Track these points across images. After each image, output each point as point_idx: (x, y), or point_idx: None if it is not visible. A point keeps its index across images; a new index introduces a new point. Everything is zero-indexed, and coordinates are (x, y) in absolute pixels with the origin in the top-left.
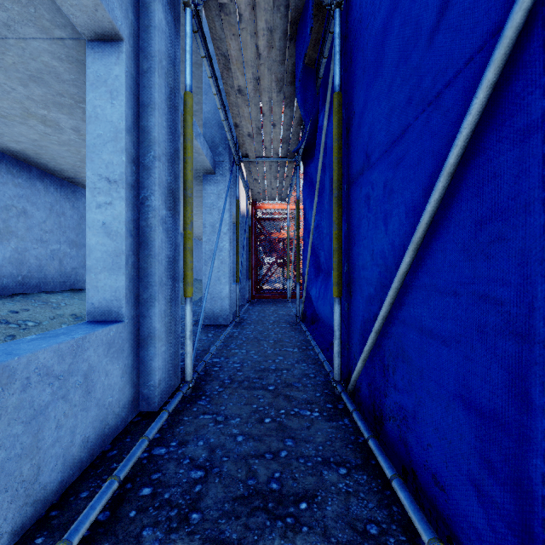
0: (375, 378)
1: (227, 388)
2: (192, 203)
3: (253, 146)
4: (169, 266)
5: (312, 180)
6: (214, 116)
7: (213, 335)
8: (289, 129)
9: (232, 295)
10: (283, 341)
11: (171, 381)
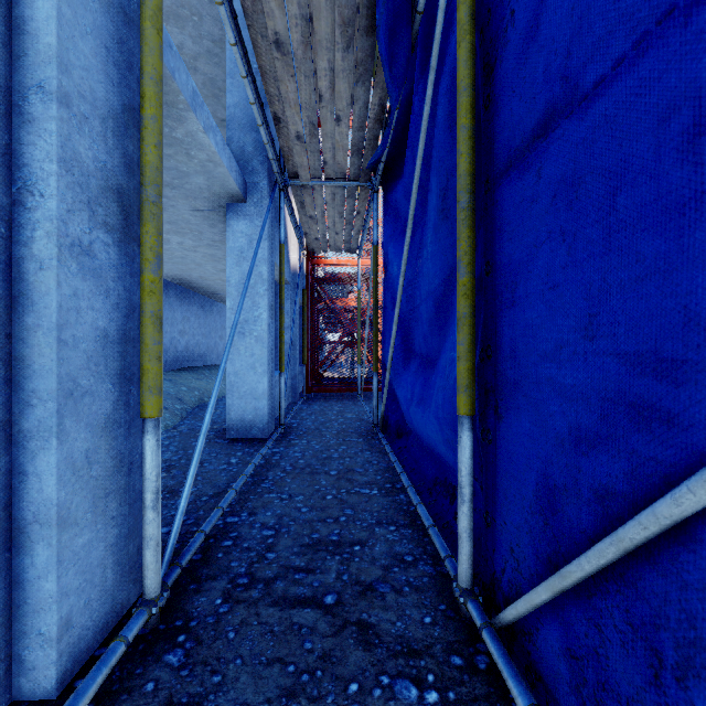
0: (603, 659)
1: (239, 604)
2: (161, 218)
3: (305, 159)
4: (107, 353)
5: (397, 212)
6: (244, 111)
7: (238, 461)
8: (363, 127)
9: (273, 391)
10: (354, 471)
11: (114, 598)
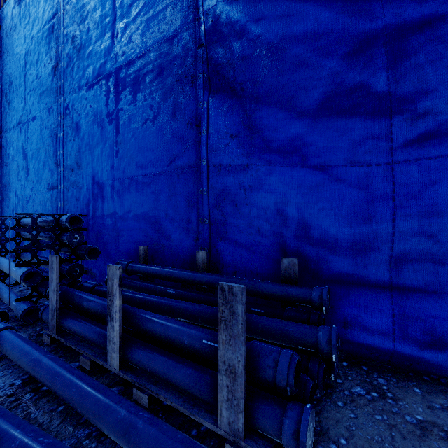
0: None
1: None
2: None
3: None
4: None
5: None
6: None
7: None
8: None
9: None
10: None
11: None
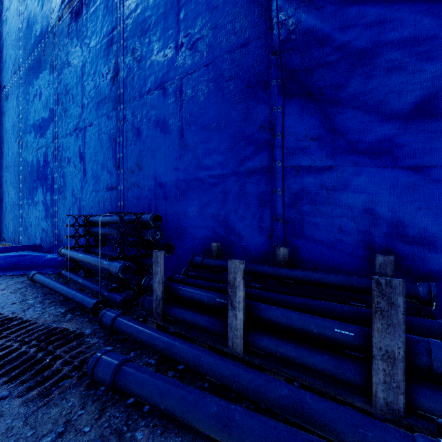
0: None
1: None
2: None
3: None
4: None
5: None
6: None
7: None
8: None
9: None
10: None
11: None
